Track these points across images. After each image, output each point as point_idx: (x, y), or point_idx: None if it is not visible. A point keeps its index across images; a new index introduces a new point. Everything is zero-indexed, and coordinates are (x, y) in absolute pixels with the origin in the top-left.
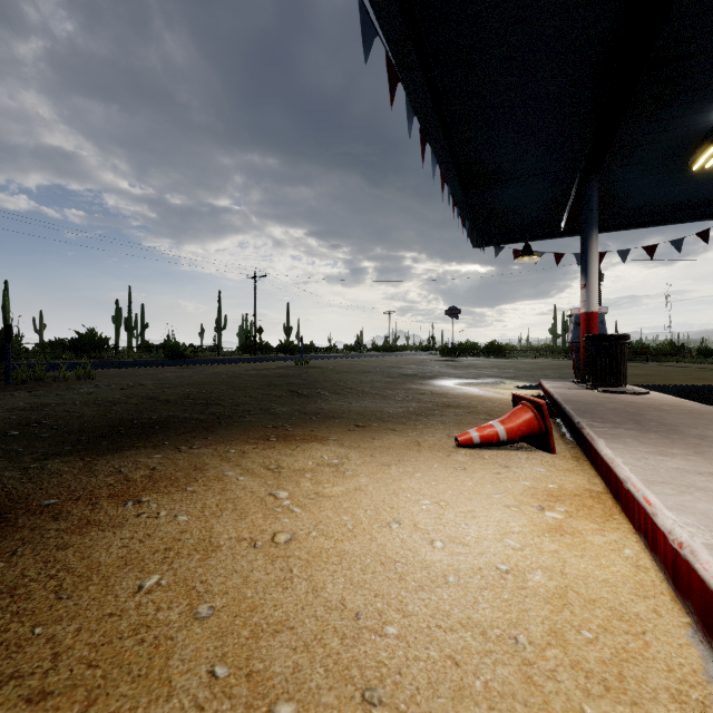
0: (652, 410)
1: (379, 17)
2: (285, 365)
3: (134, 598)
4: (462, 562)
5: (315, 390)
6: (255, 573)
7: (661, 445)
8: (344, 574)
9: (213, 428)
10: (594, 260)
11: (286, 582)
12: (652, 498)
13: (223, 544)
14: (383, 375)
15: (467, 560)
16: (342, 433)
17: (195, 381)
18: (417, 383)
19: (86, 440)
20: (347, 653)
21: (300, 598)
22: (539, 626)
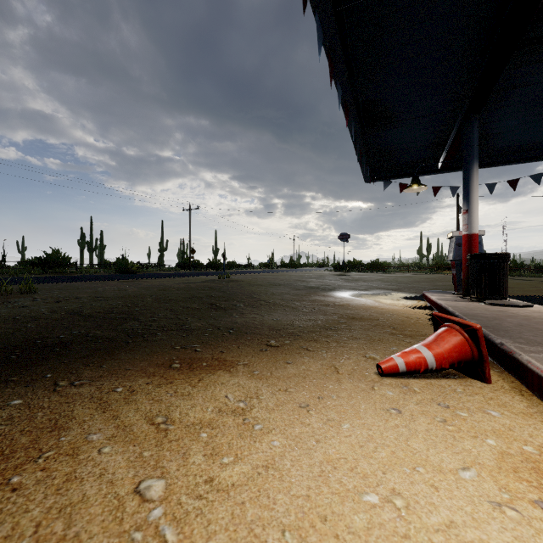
0: None
1: None
2: (210, 279)
3: None
4: None
5: (232, 302)
6: None
7: None
8: None
9: (116, 350)
10: (475, 188)
11: None
12: None
13: None
14: (291, 288)
15: None
16: (253, 356)
17: (127, 294)
18: (320, 295)
19: None
20: None
21: None
22: None
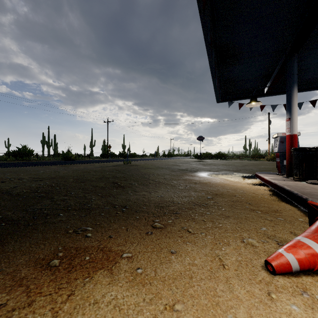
0: None
1: None
2: (118, 164)
3: None
4: None
5: (129, 181)
6: None
7: None
8: None
9: (10, 236)
10: (295, 103)
11: None
12: None
13: None
14: (170, 170)
15: None
16: (139, 242)
17: (58, 175)
18: (189, 175)
19: None
20: None
21: None
22: None
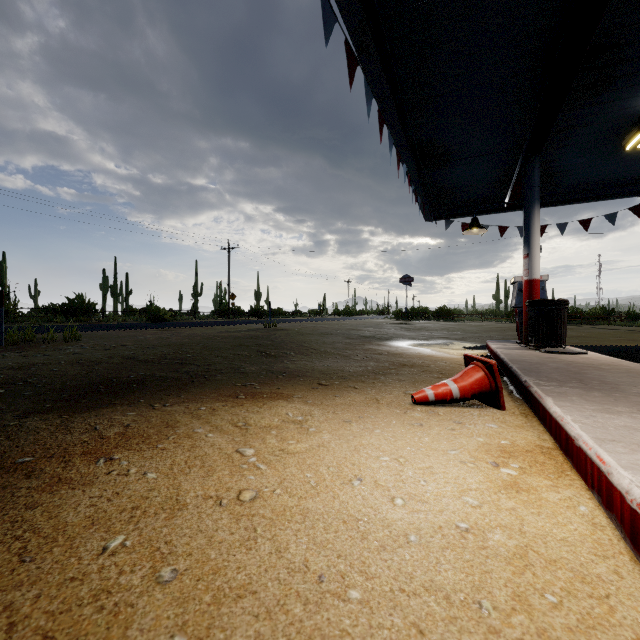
0: (592, 369)
1: (340, 6)
2: (255, 328)
3: (97, 561)
4: (423, 520)
5: (282, 350)
6: (220, 532)
7: (605, 402)
8: (307, 533)
9: (186, 386)
10: (536, 232)
11: (250, 542)
12: (605, 457)
13: (189, 502)
14: (344, 337)
15: (427, 518)
16: (306, 391)
17: (172, 342)
18: (374, 344)
19: (67, 398)
20: (309, 620)
21: (263, 560)
22: (502, 589)
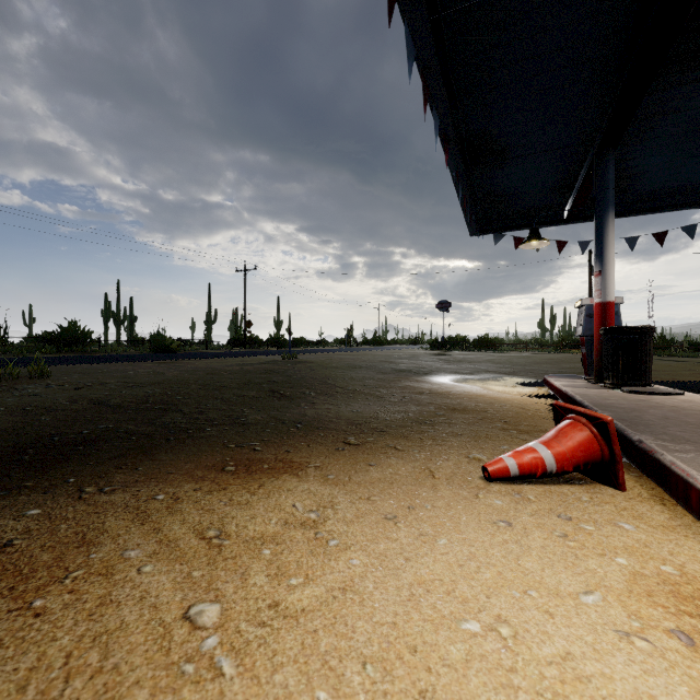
0: None
1: None
2: (272, 360)
3: None
4: None
5: (300, 389)
6: None
7: None
8: None
9: (155, 449)
10: (610, 244)
11: None
12: None
13: None
14: (375, 371)
15: None
16: (327, 456)
17: (166, 379)
18: (412, 380)
19: None
20: None
21: None
22: None
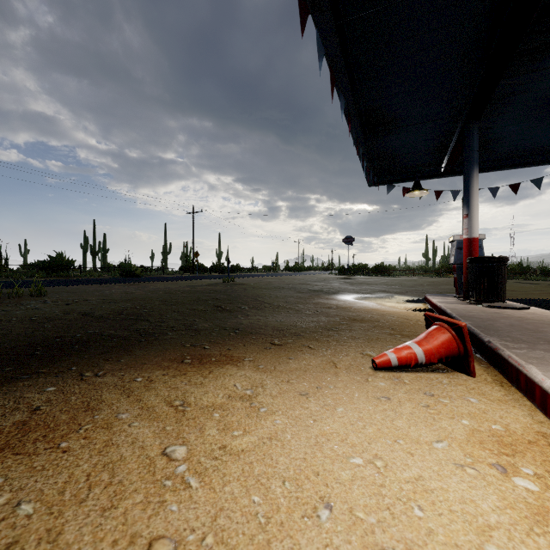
0: (548, 327)
1: None
2: (215, 283)
3: None
4: None
5: (237, 305)
6: None
7: None
8: None
9: (131, 347)
10: (475, 193)
11: None
12: None
13: None
14: (295, 291)
15: None
16: (258, 353)
17: (134, 297)
18: (323, 298)
19: None
20: None
21: None
22: None
